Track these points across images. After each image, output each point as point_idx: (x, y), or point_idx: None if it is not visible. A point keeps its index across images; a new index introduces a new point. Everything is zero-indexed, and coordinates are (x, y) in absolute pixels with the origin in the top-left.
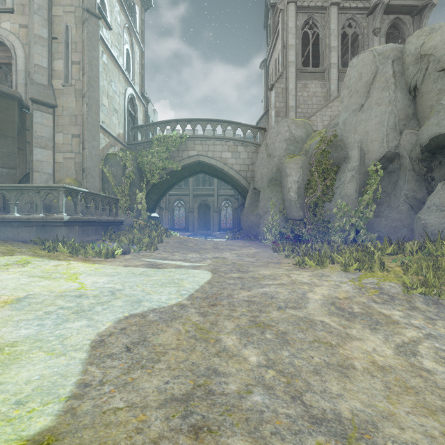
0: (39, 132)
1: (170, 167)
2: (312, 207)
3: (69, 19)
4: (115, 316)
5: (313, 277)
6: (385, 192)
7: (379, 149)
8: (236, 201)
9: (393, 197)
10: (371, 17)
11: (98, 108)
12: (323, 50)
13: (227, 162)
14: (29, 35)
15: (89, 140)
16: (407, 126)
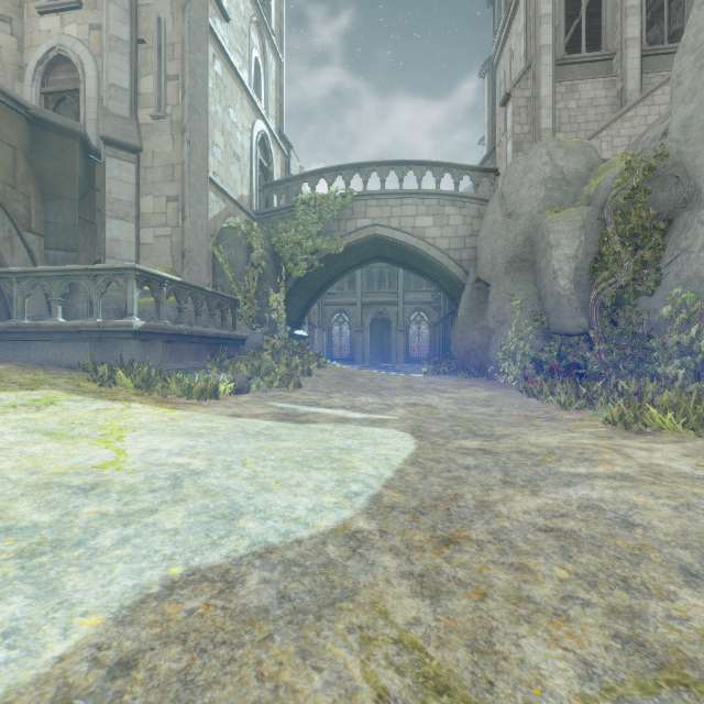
0: (116, 193)
1: (324, 248)
2: (608, 307)
3: (162, 6)
4: (136, 579)
5: (703, 460)
6: None
7: None
8: (436, 312)
9: None
10: None
11: (206, 149)
12: (609, 17)
13: (424, 235)
14: (102, 38)
15: (191, 203)
16: None
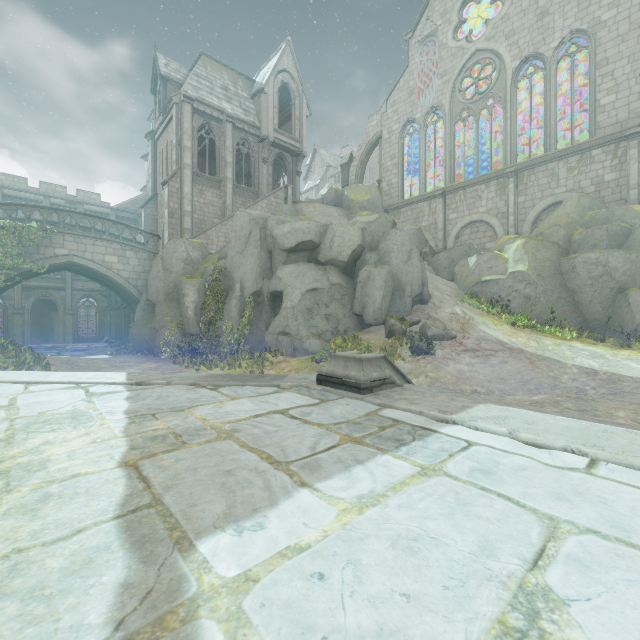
0: None
1: (26, 267)
2: (207, 324)
3: None
4: None
5: None
6: (256, 316)
7: (252, 287)
8: (105, 299)
9: (260, 321)
10: (261, 145)
11: None
12: (220, 160)
13: (112, 267)
14: None
15: None
16: (267, 276)
